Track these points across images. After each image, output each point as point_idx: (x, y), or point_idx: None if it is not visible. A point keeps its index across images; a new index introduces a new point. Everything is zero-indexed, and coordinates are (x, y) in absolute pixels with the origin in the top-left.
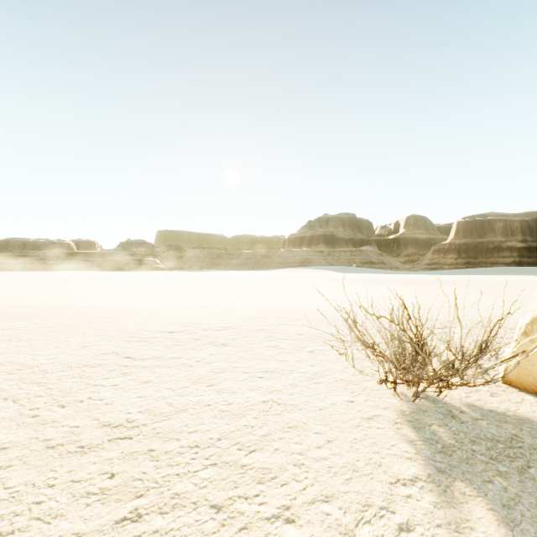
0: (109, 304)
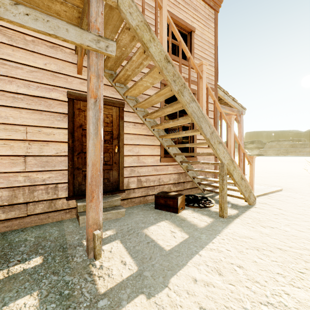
0: None
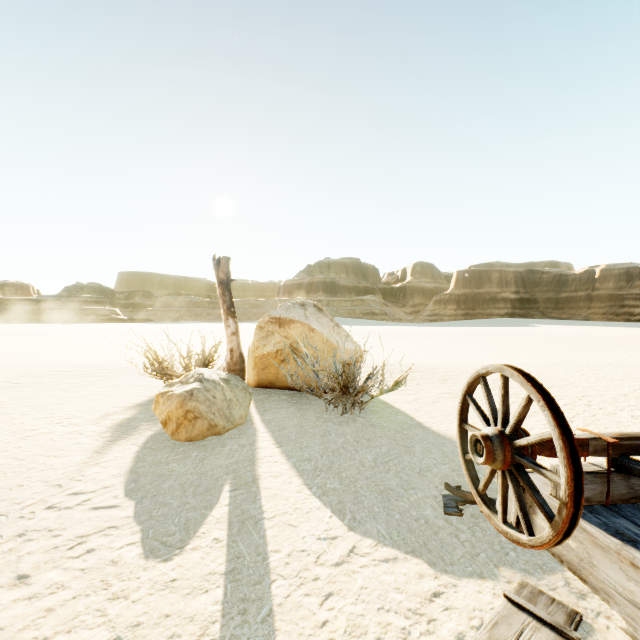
0: (24, 355)
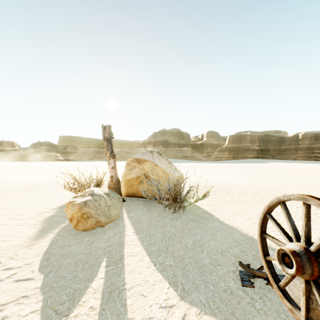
0: (6, 178)
